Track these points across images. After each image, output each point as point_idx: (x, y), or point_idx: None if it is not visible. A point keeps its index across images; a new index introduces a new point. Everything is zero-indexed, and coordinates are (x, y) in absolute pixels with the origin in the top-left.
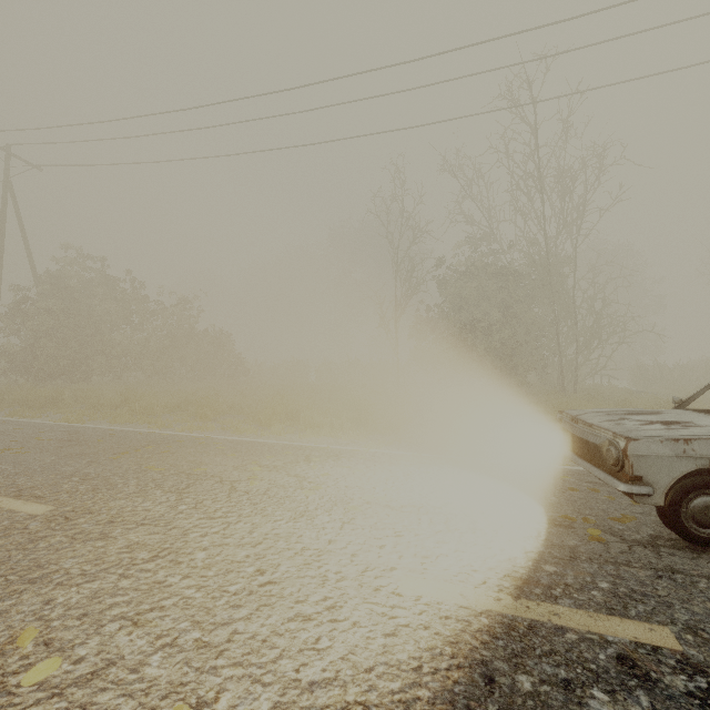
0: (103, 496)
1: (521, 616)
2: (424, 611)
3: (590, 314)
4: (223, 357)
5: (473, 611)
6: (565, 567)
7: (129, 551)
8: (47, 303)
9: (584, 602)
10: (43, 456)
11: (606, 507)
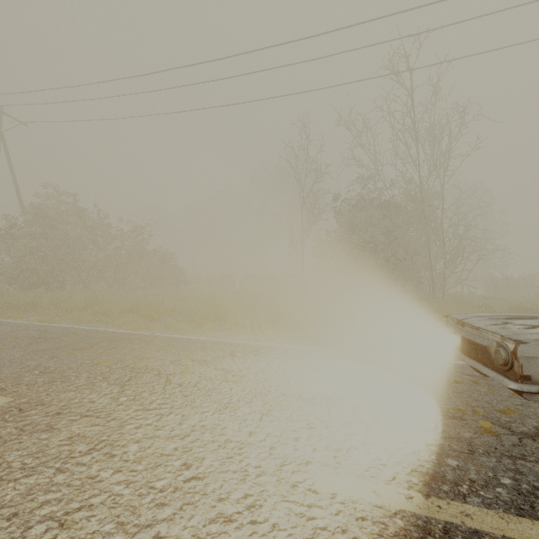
0: (56, 388)
1: (435, 517)
2: (340, 511)
3: (455, 237)
4: (168, 271)
5: (387, 512)
6: (466, 461)
7: (69, 444)
8: (30, 228)
9: (491, 501)
10: (14, 351)
11: (489, 399)
